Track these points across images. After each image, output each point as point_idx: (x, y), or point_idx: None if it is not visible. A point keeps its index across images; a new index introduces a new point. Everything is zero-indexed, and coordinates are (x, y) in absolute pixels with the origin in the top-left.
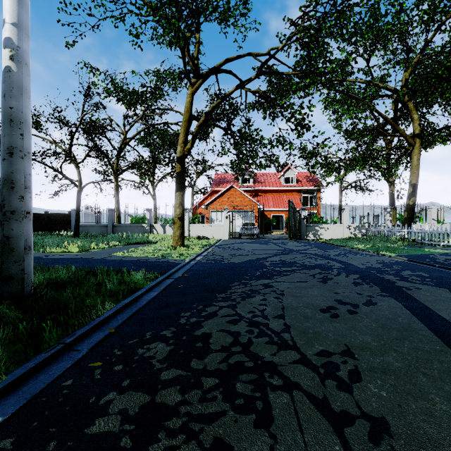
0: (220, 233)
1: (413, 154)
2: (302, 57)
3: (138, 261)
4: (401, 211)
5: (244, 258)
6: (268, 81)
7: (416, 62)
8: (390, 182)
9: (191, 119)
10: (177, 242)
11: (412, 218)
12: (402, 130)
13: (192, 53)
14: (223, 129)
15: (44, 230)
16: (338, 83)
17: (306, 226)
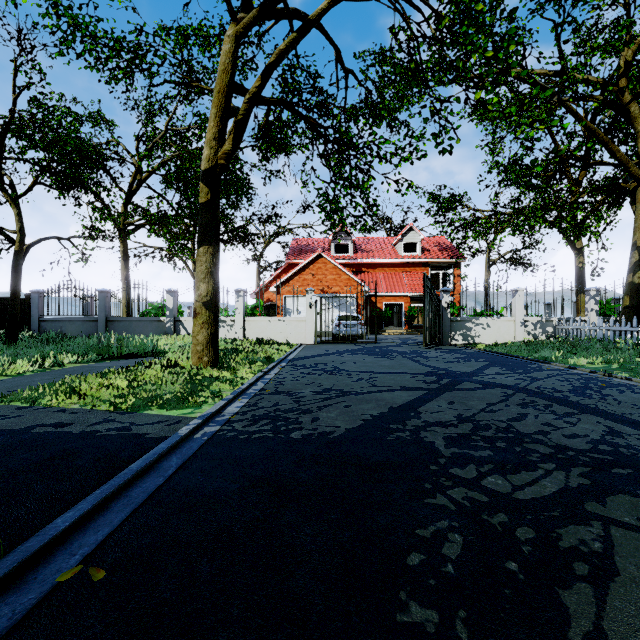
0: (299, 334)
1: (639, 194)
2: None
3: (18, 435)
4: (614, 294)
5: (356, 411)
6: (380, 77)
7: None
8: (577, 250)
9: (233, 91)
10: (202, 356)
11: (639, 306)
12: (621, 152)
13: None
14: (302, 116)
15: None
16: None
17: (451, 321)
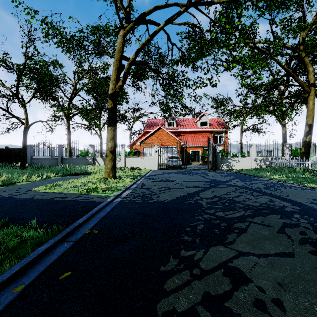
0: (150, 165)
1: (309, 100)
2: (221, 13)
3: (50, 200)
4: (297, 146)
5: (174, 194)
6: (188, 44)
7: (312, 23)
8: (282, 125)
9: (122, 59)
10: (109, 173)
11: (309, 152)
12: (300, 80)
13: (126, 8)
14: (152, 69)
15: (5, 162)
16: (244, 45)
17: (221, 159)
